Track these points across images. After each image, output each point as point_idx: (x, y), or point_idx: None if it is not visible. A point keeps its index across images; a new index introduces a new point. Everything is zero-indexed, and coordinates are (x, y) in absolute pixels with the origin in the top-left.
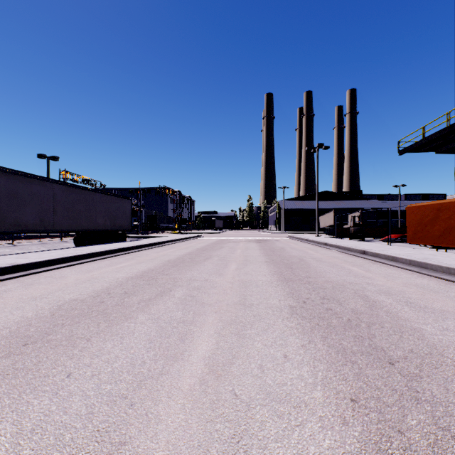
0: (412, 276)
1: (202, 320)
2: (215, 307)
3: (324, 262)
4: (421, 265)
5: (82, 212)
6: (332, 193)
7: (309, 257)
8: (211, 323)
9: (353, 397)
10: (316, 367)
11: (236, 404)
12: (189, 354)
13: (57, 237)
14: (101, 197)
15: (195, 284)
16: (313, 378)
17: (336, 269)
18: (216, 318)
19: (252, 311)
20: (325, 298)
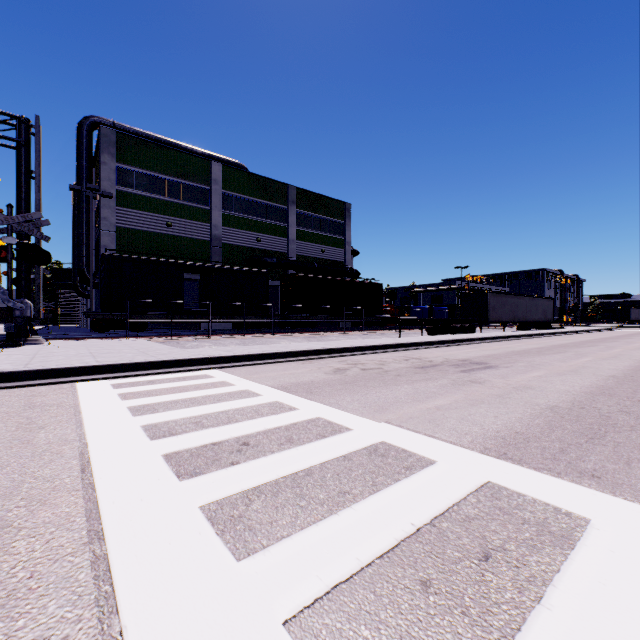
0: None
1: None
2: None
3: None
4: None
5: (533, 311)
6: None
7: None
8: None
9: None
10: None
11: None
12: None
13: (489, 326)
14: (539, 301)
15: None
16: None
17: None
18: None
19: None
20: None
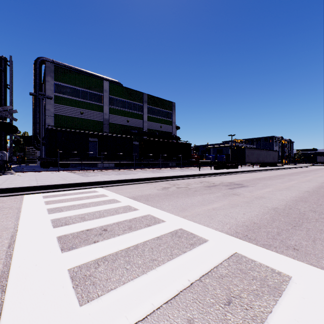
0: None
1: None
2: None
3: None
4: None
5: (268, 157)
6: None
7: None
8: None
9: None
10: None
11: None
12: None
13: (245, 165)
14: (271, 152)
15: (322, 171)
16: None
17: None
18: None
19: None
20: None
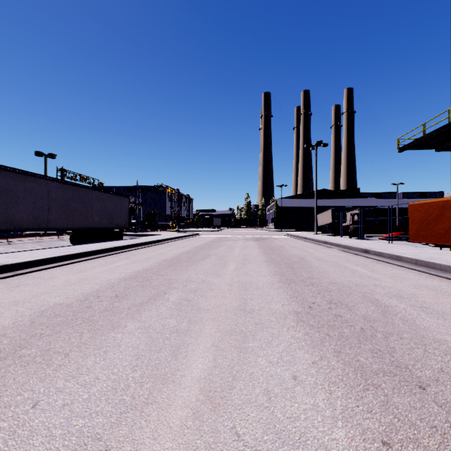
0: (421, 276)
1: (198, 330)
2: (212, 313)
3: (326, 262)
4: (428, 265)
5: (78, 210)
6: (330, 191)
7: (310, 255)
8: (208, 334)
9: (385, 438)
10: (333, 392)
11: (238, 449)
12: (182, 374)
13: (53, 235)
14: (97, 195)
15: (191, 285)
16: (332, 409)
17: (339, 269)
18: (214, 327)
19: (254, 317)
20: (332, 302)
